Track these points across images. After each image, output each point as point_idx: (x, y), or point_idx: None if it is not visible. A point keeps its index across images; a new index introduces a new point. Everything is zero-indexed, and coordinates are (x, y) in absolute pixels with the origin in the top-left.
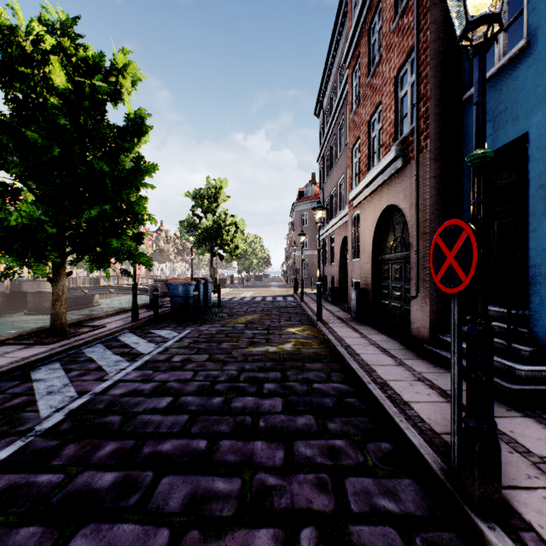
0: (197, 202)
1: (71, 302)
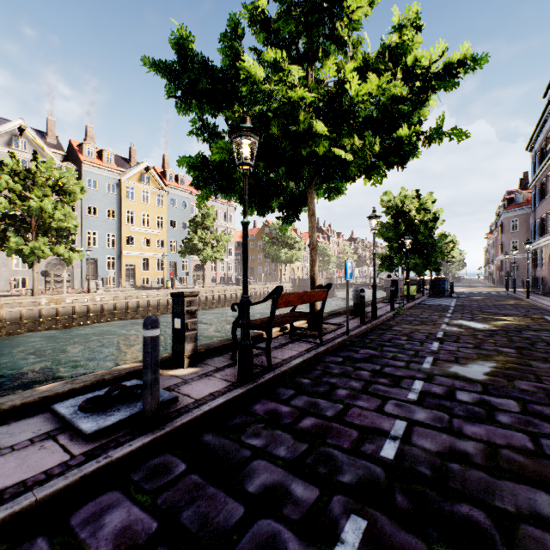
0: None
1: None
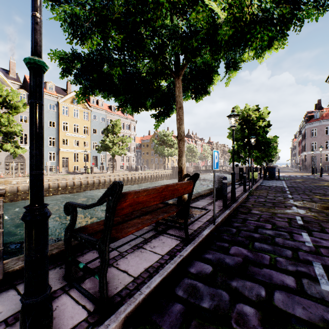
0: None
1: None
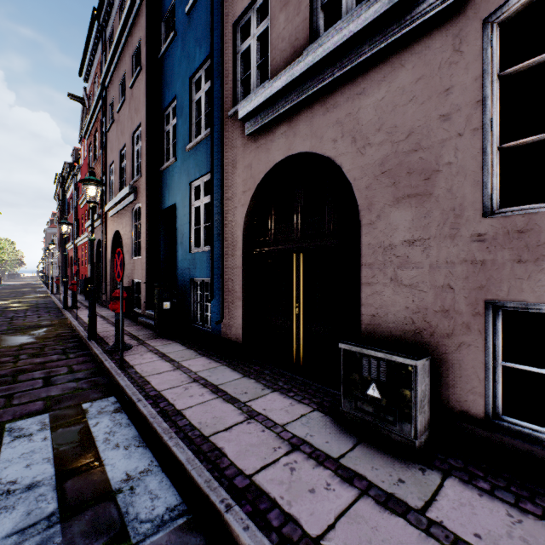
0: None
1: None
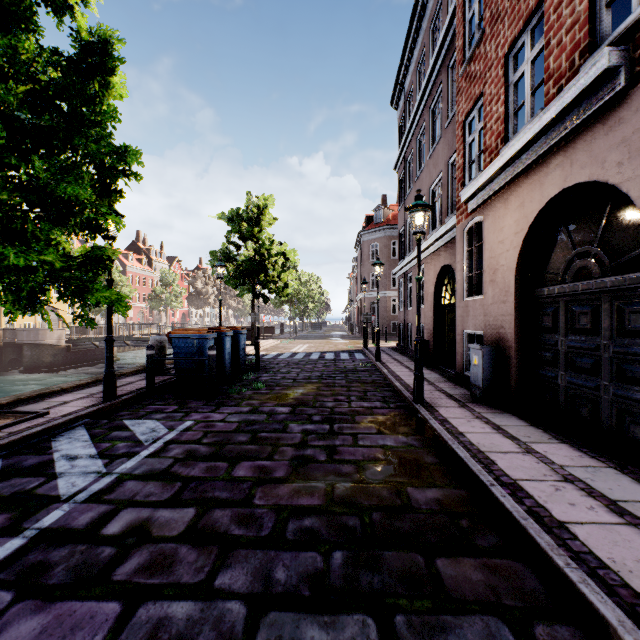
0: (233, 226)
1: (79, 357)
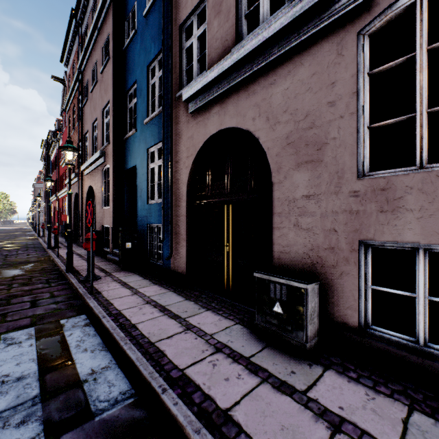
0: None
1: None
